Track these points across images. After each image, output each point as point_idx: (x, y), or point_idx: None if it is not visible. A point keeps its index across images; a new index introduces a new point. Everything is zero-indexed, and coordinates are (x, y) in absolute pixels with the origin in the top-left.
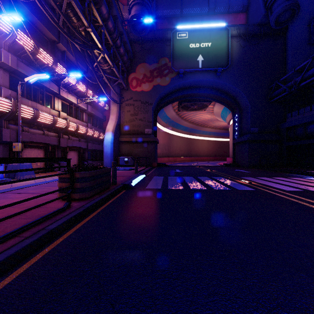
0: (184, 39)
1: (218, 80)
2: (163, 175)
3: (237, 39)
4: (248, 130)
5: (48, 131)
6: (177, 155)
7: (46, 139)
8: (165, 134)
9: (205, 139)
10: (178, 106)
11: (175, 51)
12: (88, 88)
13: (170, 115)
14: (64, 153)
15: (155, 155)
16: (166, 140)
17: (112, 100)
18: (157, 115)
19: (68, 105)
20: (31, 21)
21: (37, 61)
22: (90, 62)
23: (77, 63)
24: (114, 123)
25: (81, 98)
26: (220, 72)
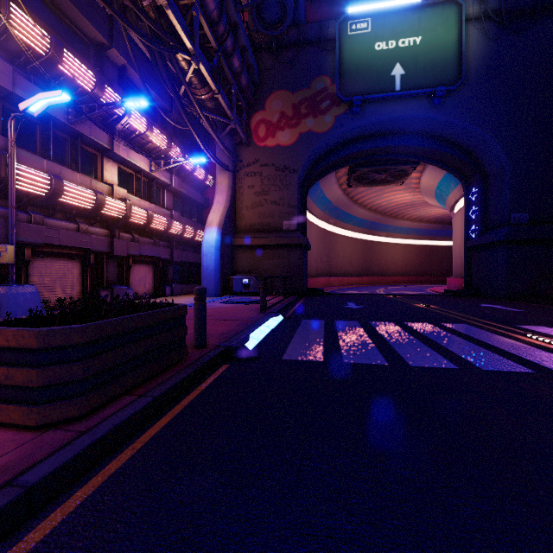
0: (363, 35)
1: (436, 115)
2: (323, 318)
3: (480, 23)
4: (506, 219)
5: (90, 225)
6: (344, 273)
7: (83, 240)
8: (321, 233)
9: (398, 242)
10: (349, 177)
11: (345, 61)
12: (171, 142)
13: (333, 196)
14: (123, 269)
15: (304, 273)
16: (323, 244)
17: (218, 164)
18: (307, 195)
19: (133, 175)
20: (50, 0)
21: (61, 79)
22: (168, 79)
23: (142, 81)
24: (221, 209)
25: (157, 161)
26: (442, 97)
